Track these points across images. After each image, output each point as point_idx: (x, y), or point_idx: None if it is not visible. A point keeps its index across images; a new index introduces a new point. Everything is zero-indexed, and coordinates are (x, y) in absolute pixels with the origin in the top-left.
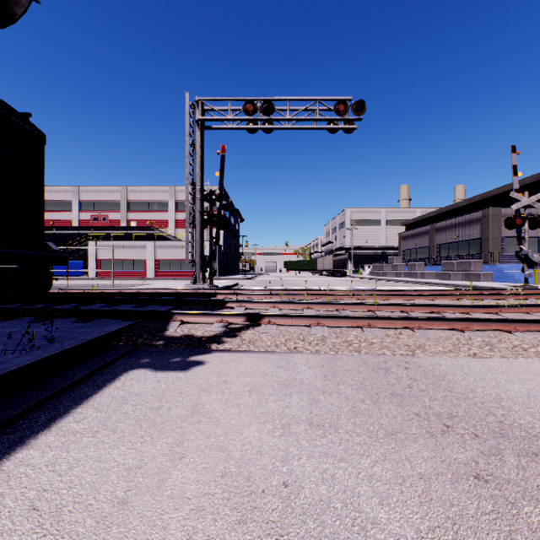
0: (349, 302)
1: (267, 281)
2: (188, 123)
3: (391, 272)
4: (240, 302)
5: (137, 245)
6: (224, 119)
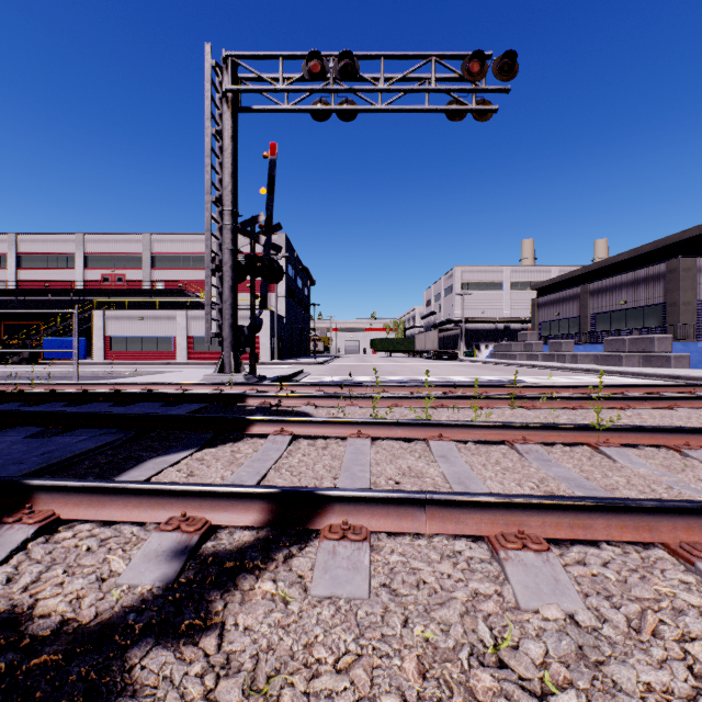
0: (535, 423)
1: (346, 367)
2: (209, 97)
3: (524, 354)
4: (282, 422)
5: (163, 315)
6: (271, 89)
